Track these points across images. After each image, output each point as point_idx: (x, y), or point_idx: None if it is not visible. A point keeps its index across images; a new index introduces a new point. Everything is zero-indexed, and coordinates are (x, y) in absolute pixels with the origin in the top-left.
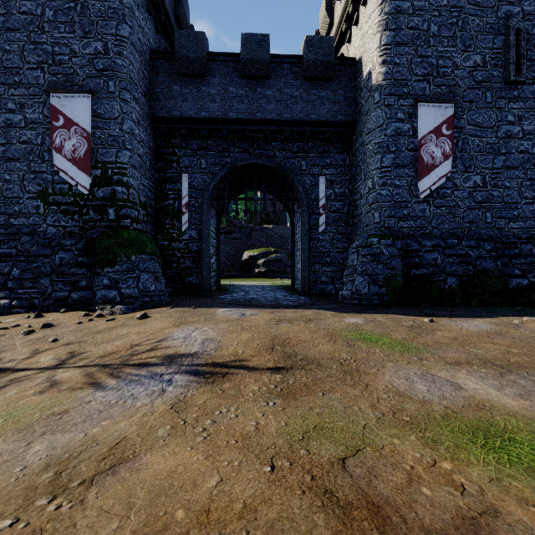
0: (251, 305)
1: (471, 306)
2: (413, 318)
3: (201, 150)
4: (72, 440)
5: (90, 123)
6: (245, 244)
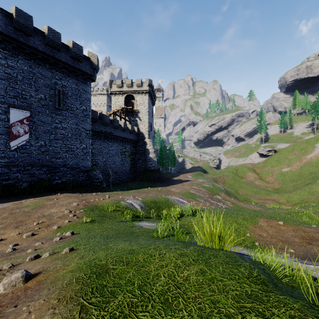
0: None
1: (30, 194)
2: None
3: None
4: None
5: None
6: None
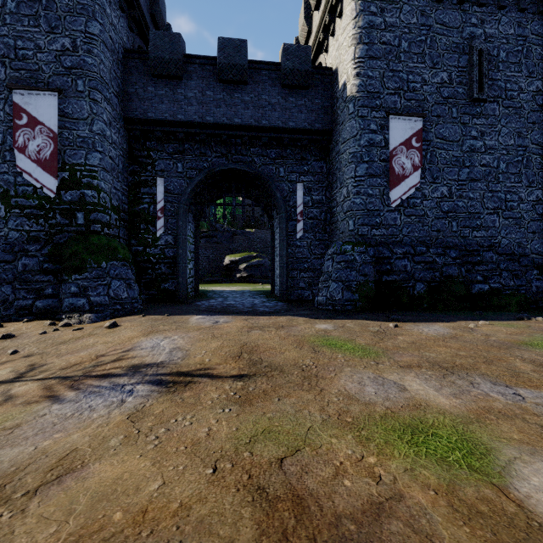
0: (227, 312)
1: (436, 311)
2: (380, 323)
3: (178, 153)
4: (21, 453)
5: (57, 123)
6: (226, 248)
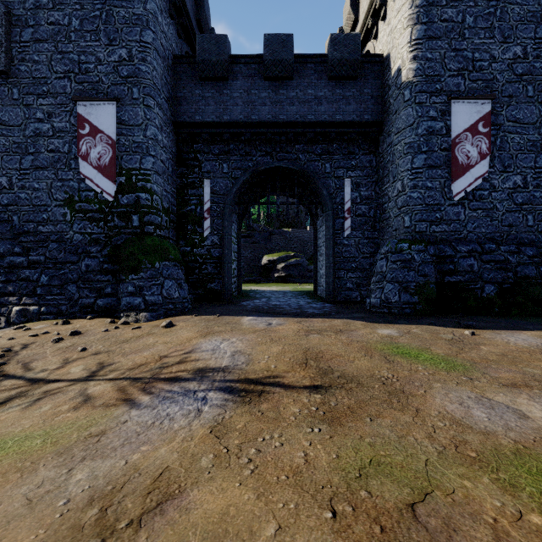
0: (275, 313)
1: (512, 316)
2: (451, 329)
3: (223, 154)
4: (113, 468)
5: (115, 130)
6: (264, 248)
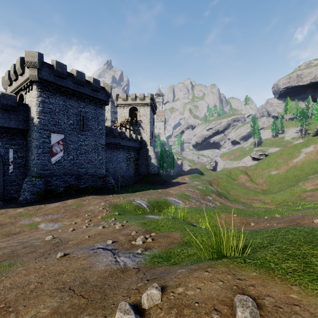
0: None
1: (65, 196)
2: (41, 205)
3: None
4: None
5: None
6: None
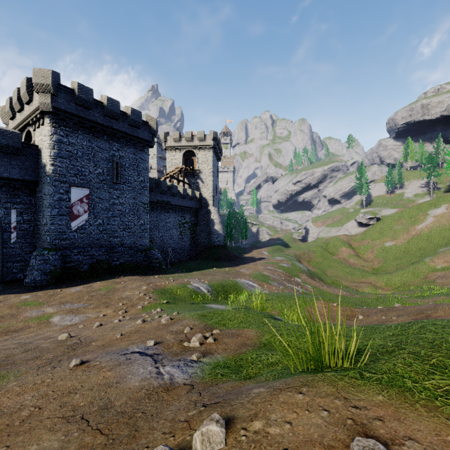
0: None
1: (91, 277)
2: (56, 290)
3: None
4: None
5: None
6: None
